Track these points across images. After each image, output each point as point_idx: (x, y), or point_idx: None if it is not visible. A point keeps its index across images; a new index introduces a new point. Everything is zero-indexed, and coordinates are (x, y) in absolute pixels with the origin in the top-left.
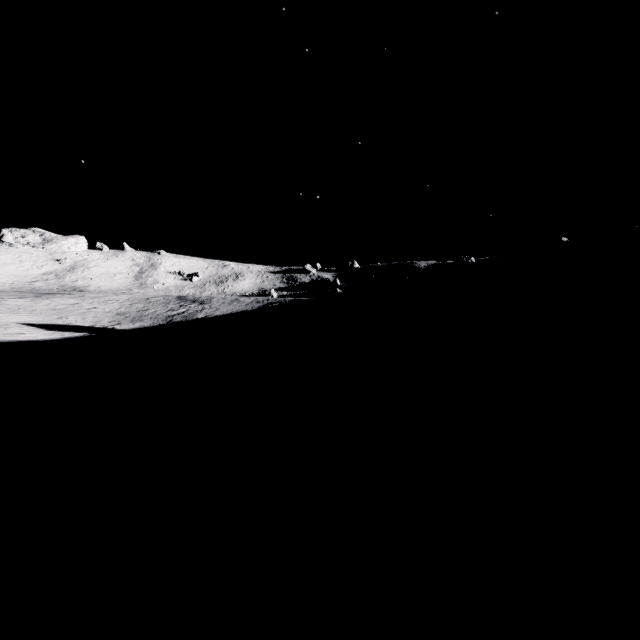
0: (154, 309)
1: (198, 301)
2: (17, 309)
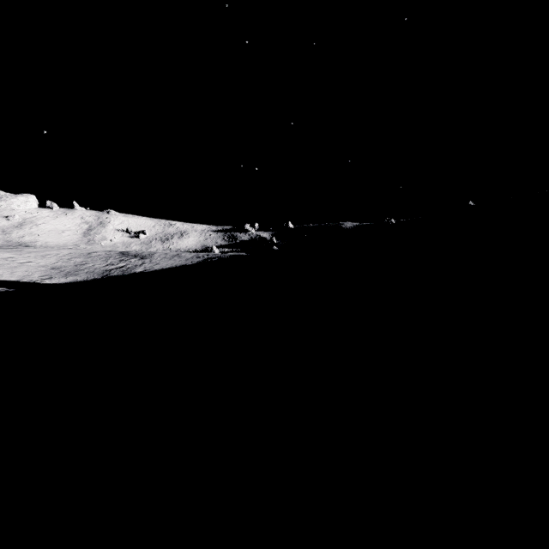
0: (92, 263)
1: (139, 256)
2: None
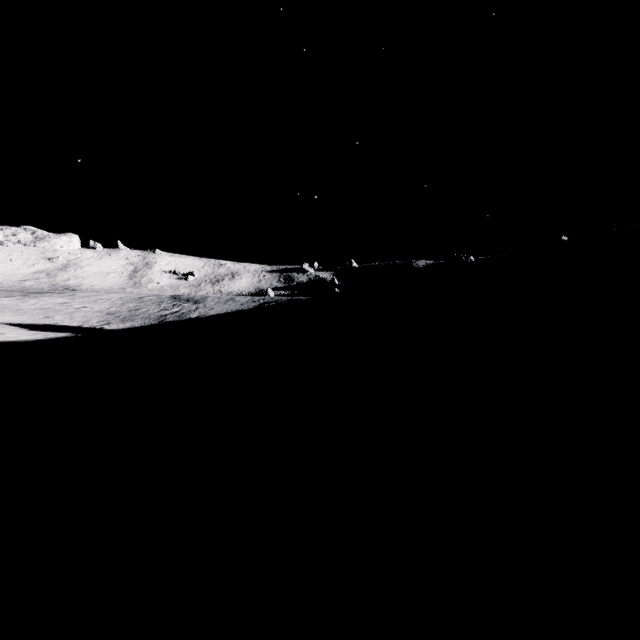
0: (146, 308)
1: (192, 300)
2: (1, 308)
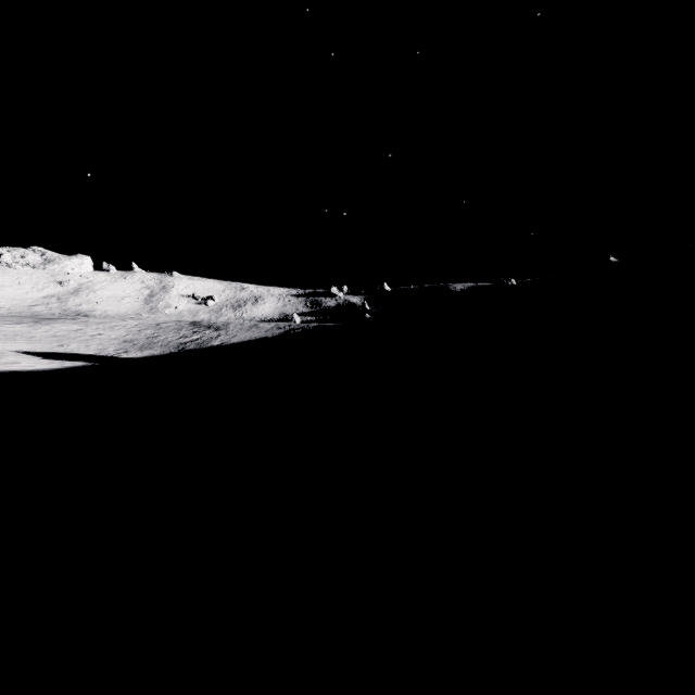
0: (165, 336)
1: (213, 327)
2: (13, 336)
